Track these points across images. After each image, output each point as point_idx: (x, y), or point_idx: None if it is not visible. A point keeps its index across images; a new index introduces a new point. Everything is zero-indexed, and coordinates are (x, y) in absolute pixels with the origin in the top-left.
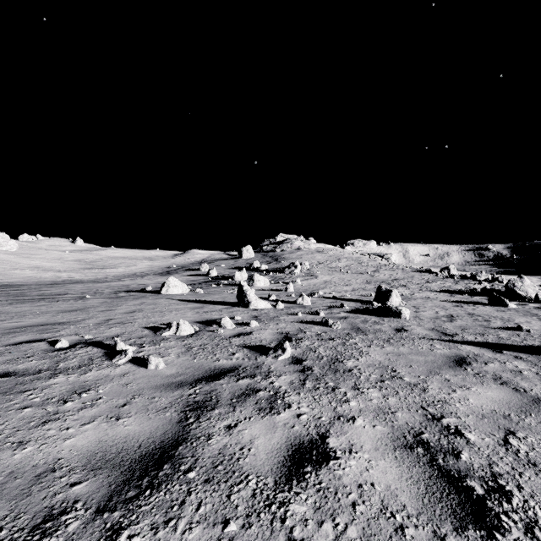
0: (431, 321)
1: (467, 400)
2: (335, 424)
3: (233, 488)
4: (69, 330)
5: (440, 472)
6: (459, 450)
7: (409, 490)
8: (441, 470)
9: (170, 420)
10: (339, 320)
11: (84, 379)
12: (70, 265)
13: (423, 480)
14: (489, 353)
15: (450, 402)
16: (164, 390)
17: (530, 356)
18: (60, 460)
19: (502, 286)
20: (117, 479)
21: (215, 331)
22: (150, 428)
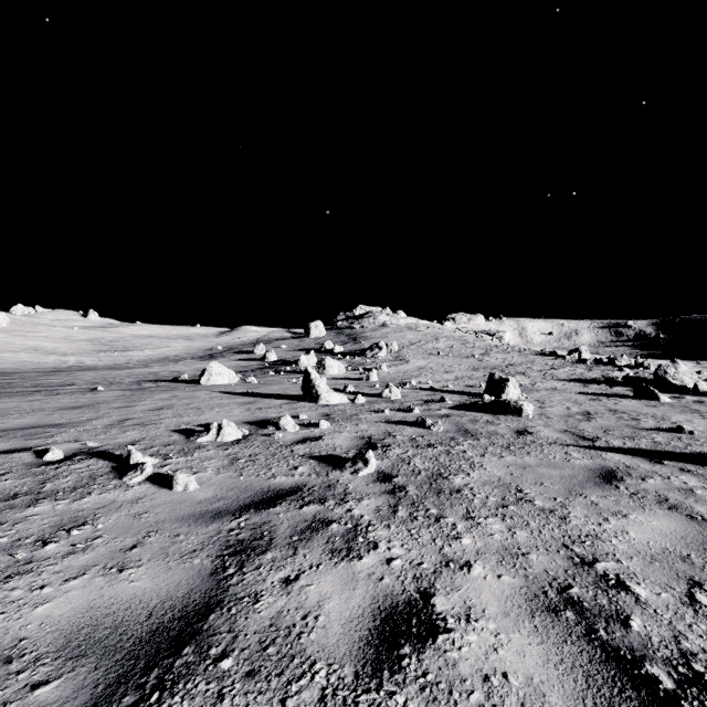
0: (562, 420)
1: (626, 533)
2: (442, 574)
3: (291, 686)
4: (68, 434)
5: (605, 652)
6: (627, 614)
7: (562, 685)
8: (605, 648)
9: (199, 571)
10: (440, 420)
11: (79, 507)
12: (80, 347)
13: (581, 666)
14: (646, 464)
15: (604, 537)
16: (194, 524)
17: (700, 468)
18: (22, 641)
19: (649, 374)
20: (109, 674)
21: (271, 436)
22: (169, 584)
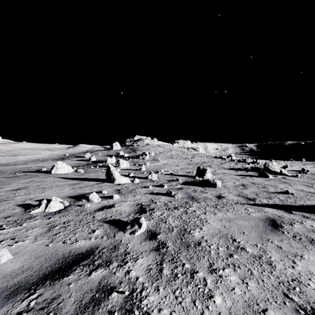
0: (235, 189)
1: (313, 275)
2: None
3: None
4: None
5: None
6: None
7: None
8: None
9: None
10: (178, 191)
11: None
12: None
13: None
14: (286, 214)
15: (303, 281)
16: None
17: (311, 214)
18: None
19: (259, 166)
20: None
21: (82, 206)
22: None
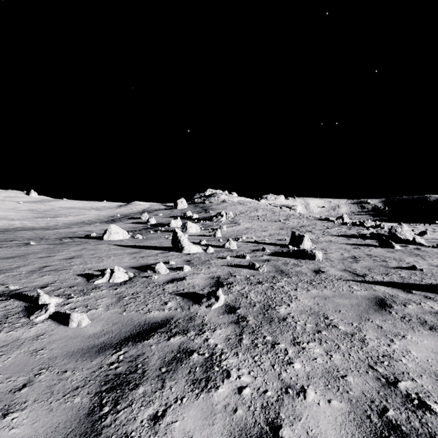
0: (340, 262)
1: (409, 352)
2: (284, 402)
3: None
4: None
5: None
6: None
7: None
8: None
9: (77, 411)
10: (263, 263)
11: None
12: (24, 214)
13: None
14: (402, 294)
15: (396, 357)
16: (81, 359)
17: (436, 295)
18: None
19: (384, 231)
20: None
21: (149, 277)
22: (47, 429)
